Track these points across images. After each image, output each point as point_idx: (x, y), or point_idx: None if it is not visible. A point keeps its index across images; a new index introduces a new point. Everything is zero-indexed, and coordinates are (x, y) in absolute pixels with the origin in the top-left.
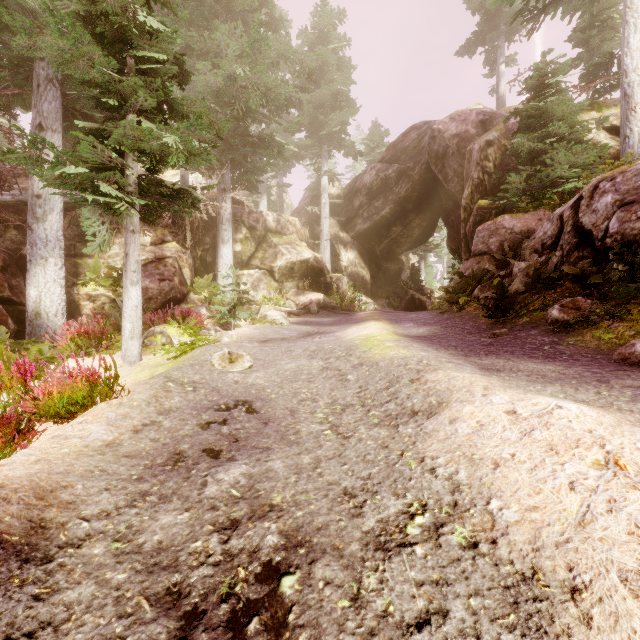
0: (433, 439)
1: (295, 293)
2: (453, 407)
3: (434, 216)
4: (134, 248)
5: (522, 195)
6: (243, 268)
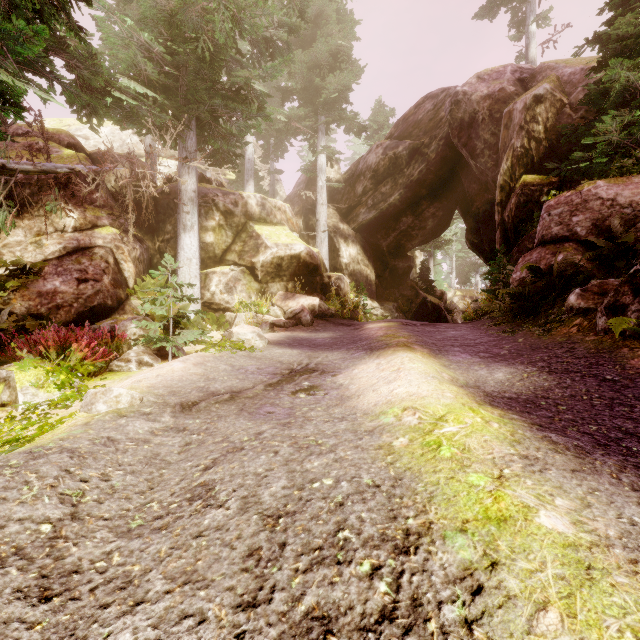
0: None
1: (283, 297)
2: None
3: (451, 204)
4: None
5: (612, 154)
6: (216, 264)
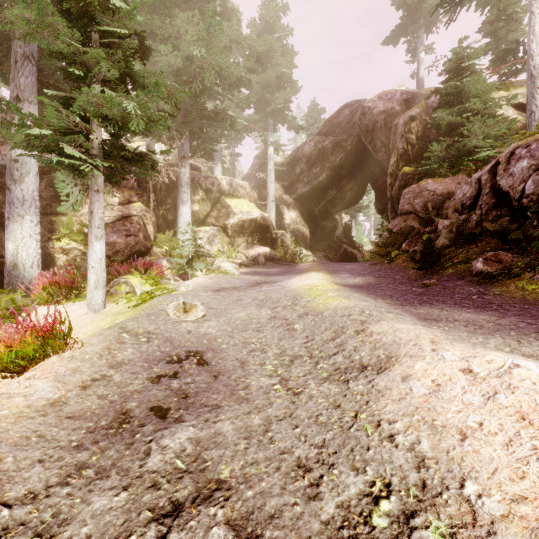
0: (387, 398)
1: (245, 247)
2: (403, 362)
3: (364, 181)
4: (98, 206)
5: (442, 162)
6: (200, 225)
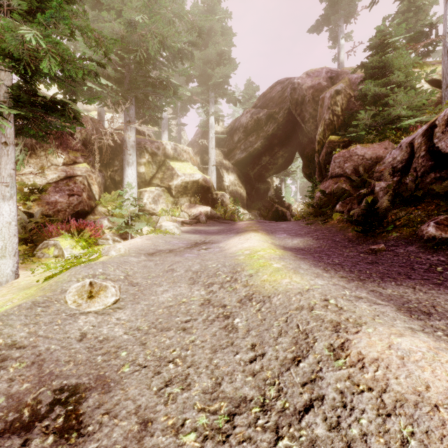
0: None
1: (188, 206)
2: None
3: (293, 149)
4: (6, 161)
5: (368, 130)
6: (146, 186)
